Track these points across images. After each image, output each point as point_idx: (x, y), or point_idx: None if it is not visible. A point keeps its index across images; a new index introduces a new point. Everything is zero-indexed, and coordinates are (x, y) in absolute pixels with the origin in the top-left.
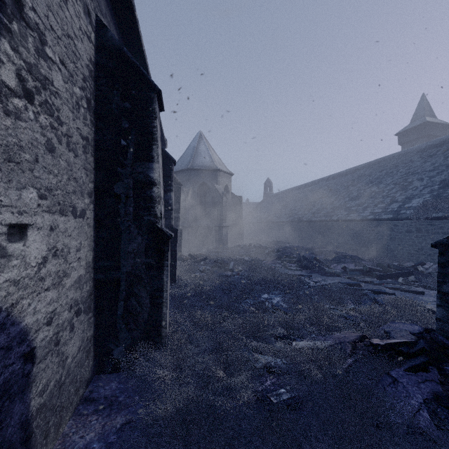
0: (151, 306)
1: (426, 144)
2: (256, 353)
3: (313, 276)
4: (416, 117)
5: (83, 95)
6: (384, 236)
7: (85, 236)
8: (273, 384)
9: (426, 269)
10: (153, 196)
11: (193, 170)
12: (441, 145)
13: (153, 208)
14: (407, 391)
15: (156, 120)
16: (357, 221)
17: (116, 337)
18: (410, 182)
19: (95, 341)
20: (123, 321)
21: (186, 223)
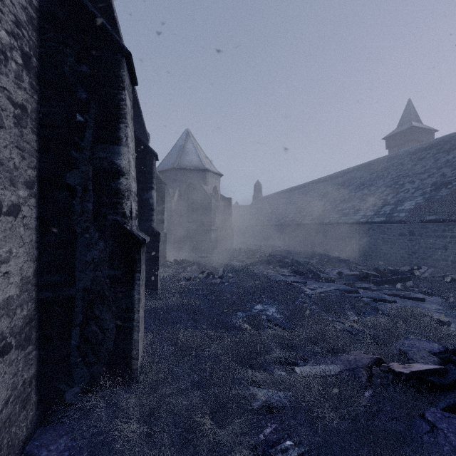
0: (118, 332)
1: (415, 147)
2: (252, 386)
3: (308, 283)
4: (403, 122)
5: (16, 44)
6: (377, 240)
7: (19, 241)
8: (276, 431)
9: (422, 274)
10: (121, 189)
11: (180, 169)
12: (430, 148)
13: (121, 204)
14: (452, 441)
15: (125, 91)
16: (349, 224)
17: (70, 375)
18: (402, 184)
19: (39, 382)
20: (78, 353)
21: (172, 226)
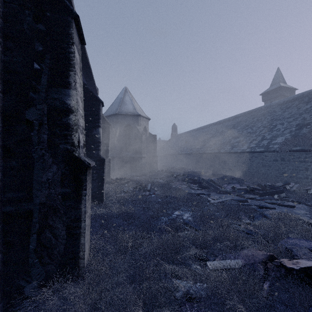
0: (68, 238)
1: (283, 100)
2: (174, 278)
3: (211, 194)
4: (273, 83)
5: None
6: (258, 164)
7: None
8: None
9: (291, 188)
10: (70, 123)
11: (120, 114)
12: (294, 100)
13: (70, 135)
14: None
15: (73, 45)
16: (238, 153)
17: (28, 273)
18: (275, 125)
19: (2, 279)
20: (35, 255)
21: (115, 154)
